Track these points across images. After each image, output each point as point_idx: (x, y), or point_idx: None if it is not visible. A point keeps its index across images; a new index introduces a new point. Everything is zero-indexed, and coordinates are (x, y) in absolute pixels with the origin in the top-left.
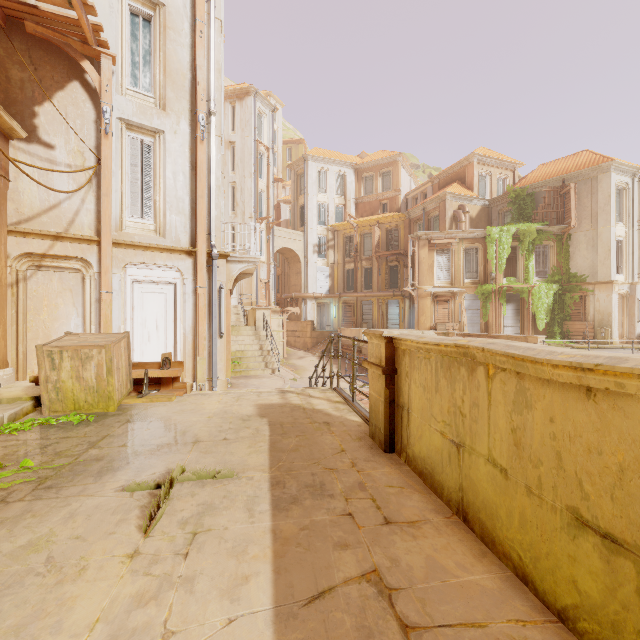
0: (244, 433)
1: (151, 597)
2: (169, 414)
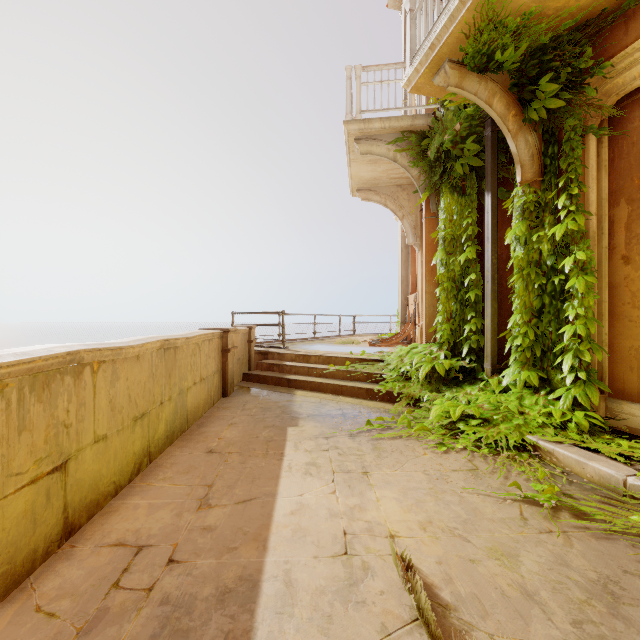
0: None
1: (354, 508)
2: None
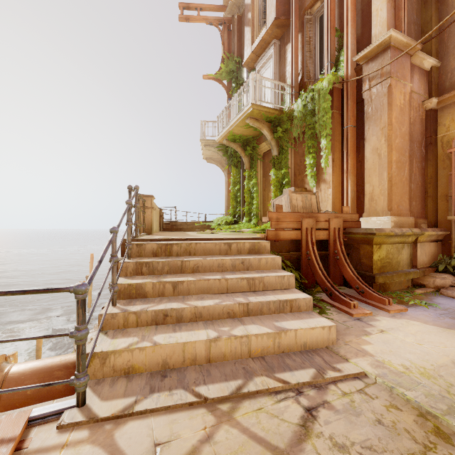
0: (200, 235)
1: None
2: (243, 235)
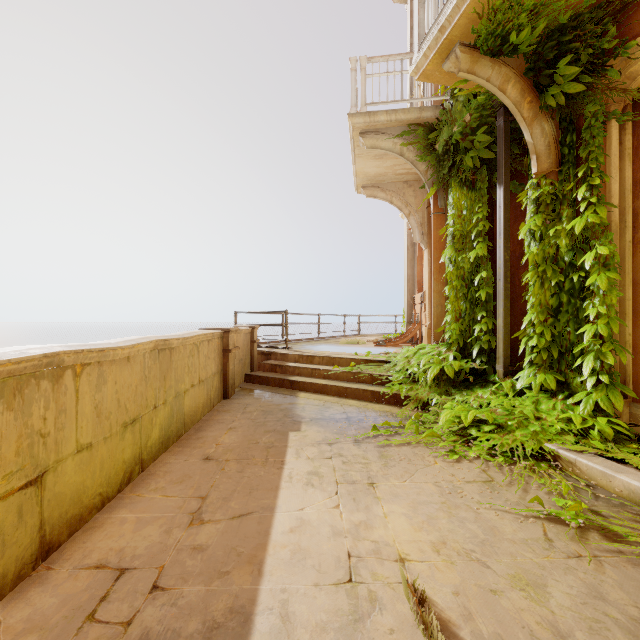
0: None
1: (360, 525)
2: None
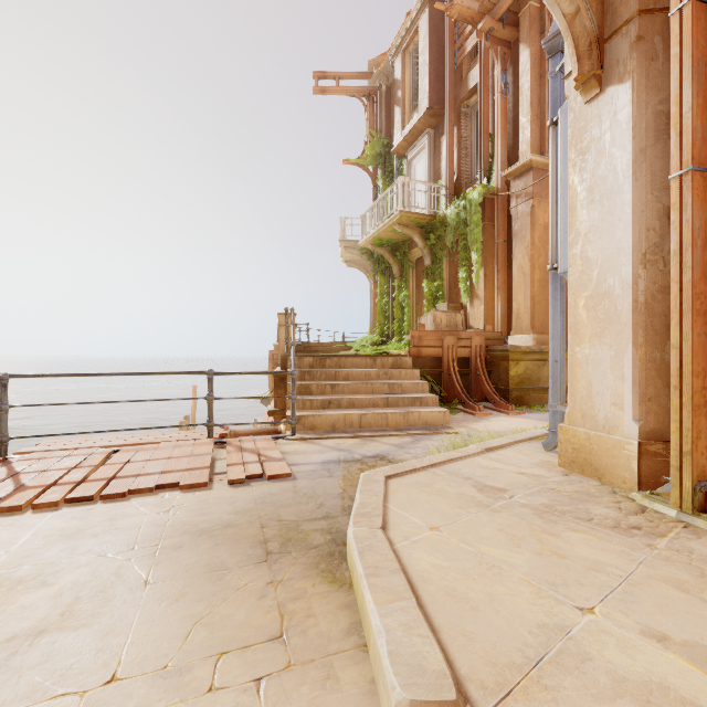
0: None
1: None
2: None
